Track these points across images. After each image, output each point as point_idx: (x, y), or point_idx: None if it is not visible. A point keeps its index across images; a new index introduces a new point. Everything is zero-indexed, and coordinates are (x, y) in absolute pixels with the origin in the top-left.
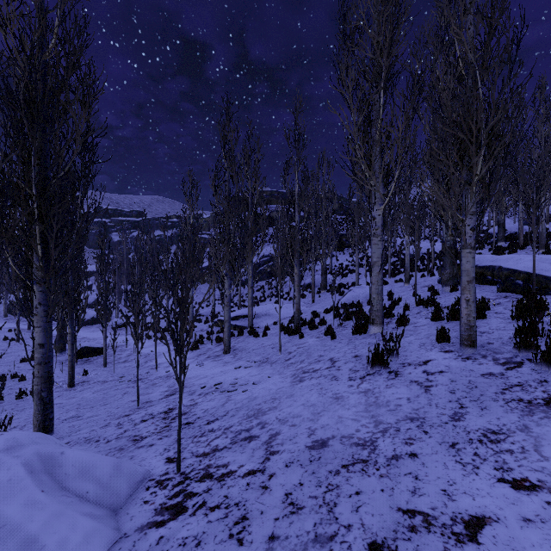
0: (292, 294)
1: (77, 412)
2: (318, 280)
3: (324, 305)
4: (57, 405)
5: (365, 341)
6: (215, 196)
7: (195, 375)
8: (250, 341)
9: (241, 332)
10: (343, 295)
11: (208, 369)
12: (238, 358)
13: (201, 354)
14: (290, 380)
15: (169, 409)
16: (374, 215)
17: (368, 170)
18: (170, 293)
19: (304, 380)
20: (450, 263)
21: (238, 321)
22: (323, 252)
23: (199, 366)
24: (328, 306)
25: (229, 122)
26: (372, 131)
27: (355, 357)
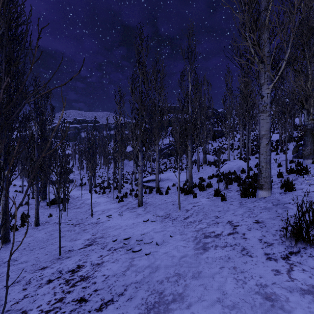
0: (183, 167)
1: (19, 254)
2: (200, 158)
3: (206, 173)
4: (16, 243)
5: (258, 204)
6: (132, 95)
7: (113, 225)
8: (156, 197)
9: (151, 191)
10: (221, 167)
11: (124, 220)
12: (147, 211)
13: (123, 205)
14: (193, 246)
15: (77, 266)
16: (262, 94)
17: (260, 52)
18: (111, 166)
19: (208, 249)
20: (311, 141)
21: (150, 183)
22: (204, 140)
23: (119, 216)
24: (209, 174)
25: (141, 42)
26: (260, 21)
27: (257, 223)
